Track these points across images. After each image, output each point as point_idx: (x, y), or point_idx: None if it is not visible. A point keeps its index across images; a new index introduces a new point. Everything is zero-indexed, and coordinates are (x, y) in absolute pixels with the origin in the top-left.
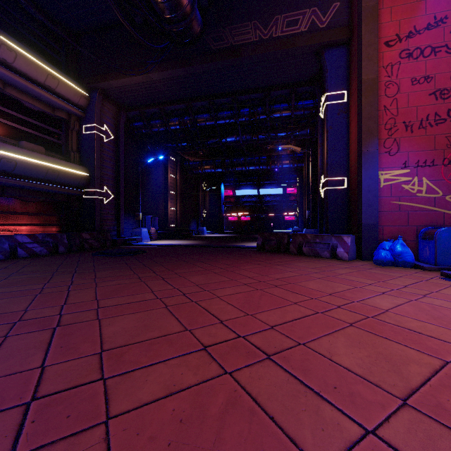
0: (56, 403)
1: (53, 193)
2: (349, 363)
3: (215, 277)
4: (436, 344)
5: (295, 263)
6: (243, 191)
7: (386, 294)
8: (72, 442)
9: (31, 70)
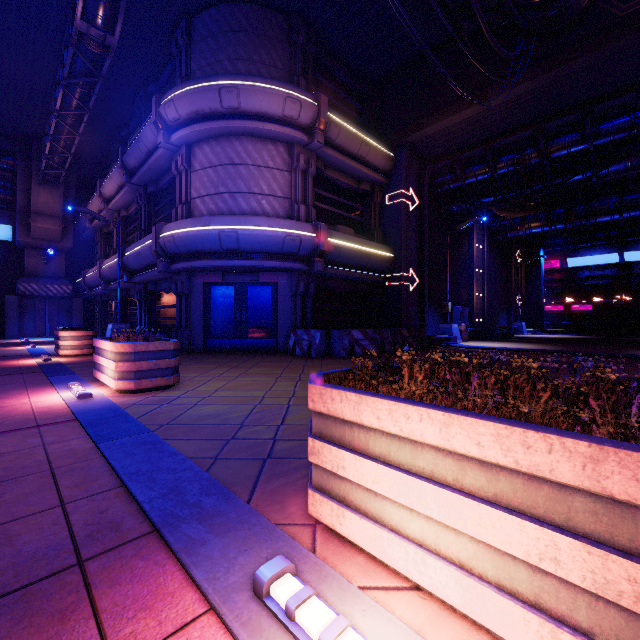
0: None
1: (357, 281)
2: None
3: None
4: None
5: None
6: (584, 259)
7: None
8: None
9: (348, 143)
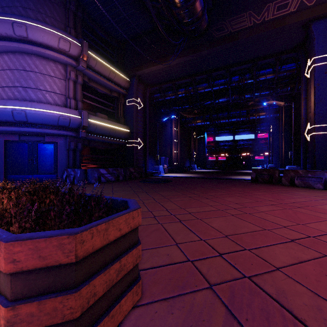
0: (236, 257)
1: (111, 143)
2: None
3: (243, 199)
4: None
5: (296, 192)
6: (221, 137)
7: None
8: (270, 275)
9: (102, 70)
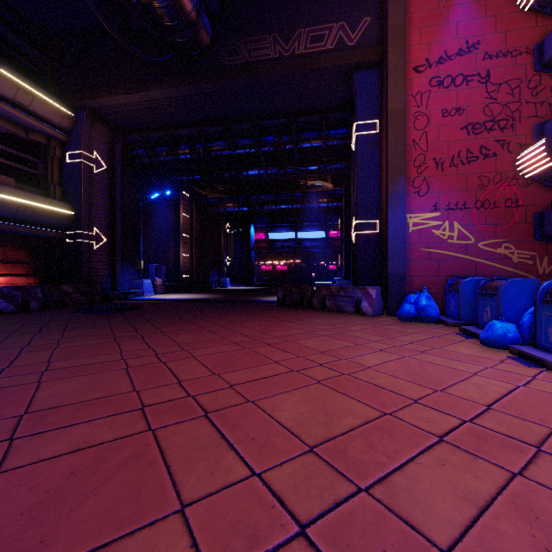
0: None
1: (26, 235)
2: (285, 418)
3: (206, 336)
4: (390, 398)
5: (310, 320)
6: (278, 234)
7: (383, 351)
8: None
9: None
